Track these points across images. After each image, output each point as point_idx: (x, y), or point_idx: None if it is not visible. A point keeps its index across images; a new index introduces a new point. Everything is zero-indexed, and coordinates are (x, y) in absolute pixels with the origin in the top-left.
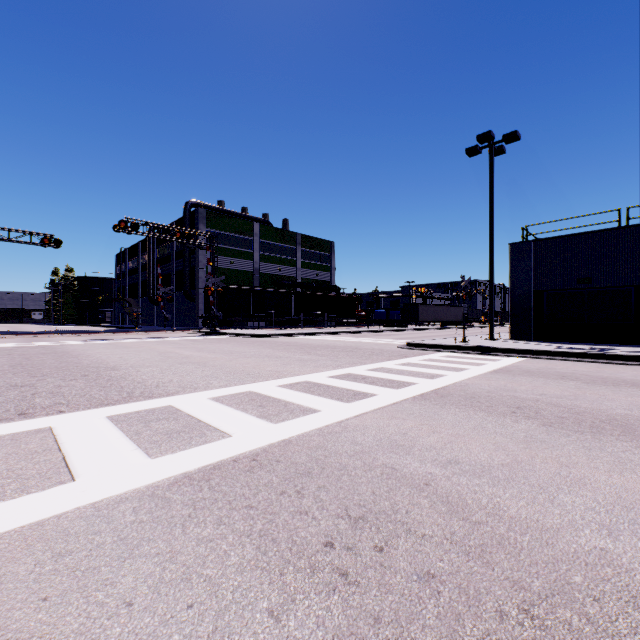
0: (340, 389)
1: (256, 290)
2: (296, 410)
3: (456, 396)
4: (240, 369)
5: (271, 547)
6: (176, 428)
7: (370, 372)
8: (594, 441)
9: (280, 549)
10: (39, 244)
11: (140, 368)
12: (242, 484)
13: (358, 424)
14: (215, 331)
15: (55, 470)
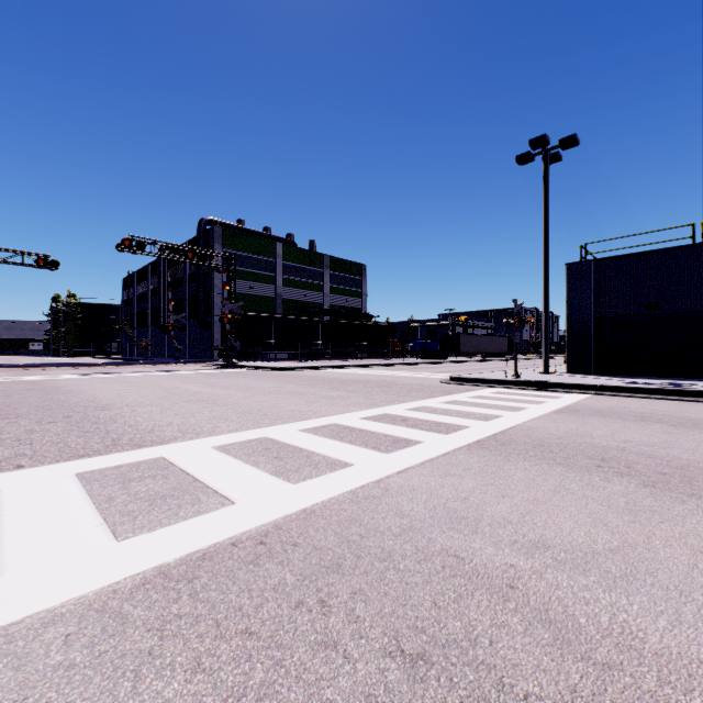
0: (376, 434)
1: (278, 318)
2: (322, 464)
3: (521, 444)
4: (256, 408)
5: None
6: (162, 491)
7: (411, 412)
8: None
9: None
10: (33, 265)
11: (137, 407)
12: (240, 587)
13: (402, 484)
14: (232, 364)
15: None
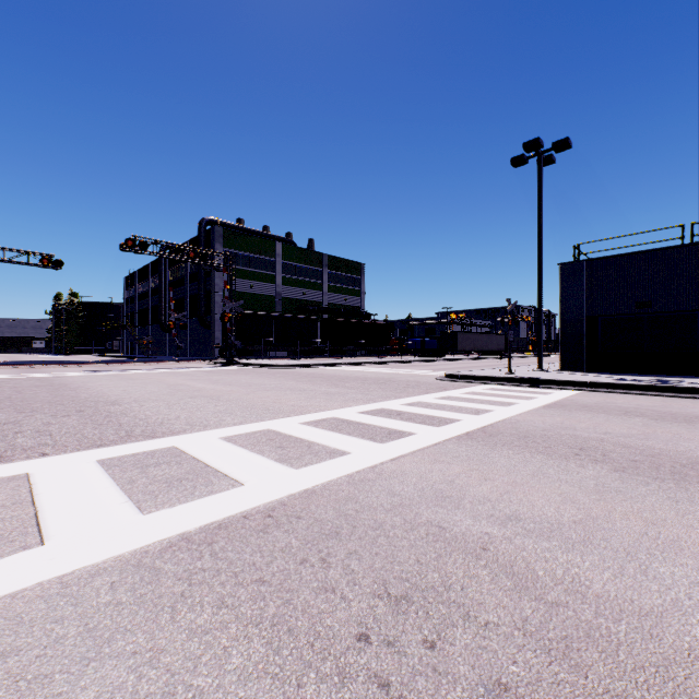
0: (372, 427)
1: (278, 316)
2: (321, 452)
3: (507, 435)
4: (258, 404)
5: (286, 642)
6: (178, 475)
7: (406, 407)
8: (680, 491)
9: (298, 645)
10: (38, 265)
11: (144, 402)
12: (253, 549)
13: (395, 469)
14: (233, 361)
15: (22, 530)
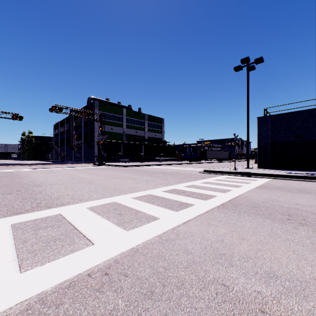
0: (170, 200)
1: (124, 142)
2: (143, 218)
3: (244, 205)
4: (111, 186)
5: None
6: (55, 236)
7: (187, 188)
8: None
9: None
10: (11, 118)
11: (53, 185)
12: (88, 312)
13: (186, 231)
14: (102, 163)
15: None
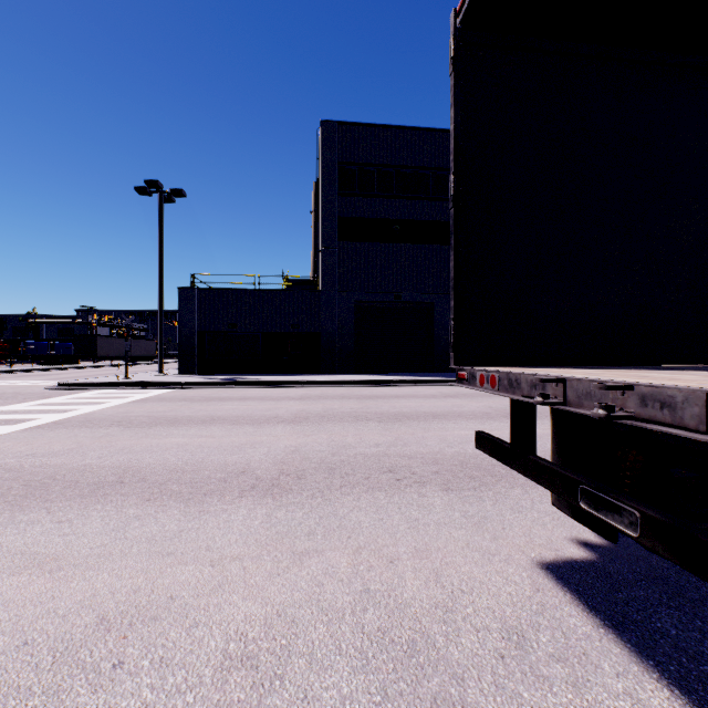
0: None
1: None
2: None
3: (74, 422)
4: None
5: None
6: None
7: None
8: (146, 430)
9: None
10: None
11: None
12: None
13: None
14: None
15: None
